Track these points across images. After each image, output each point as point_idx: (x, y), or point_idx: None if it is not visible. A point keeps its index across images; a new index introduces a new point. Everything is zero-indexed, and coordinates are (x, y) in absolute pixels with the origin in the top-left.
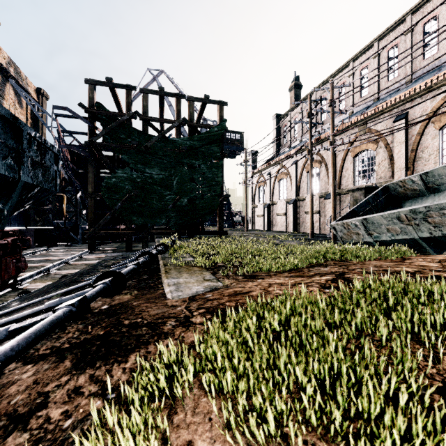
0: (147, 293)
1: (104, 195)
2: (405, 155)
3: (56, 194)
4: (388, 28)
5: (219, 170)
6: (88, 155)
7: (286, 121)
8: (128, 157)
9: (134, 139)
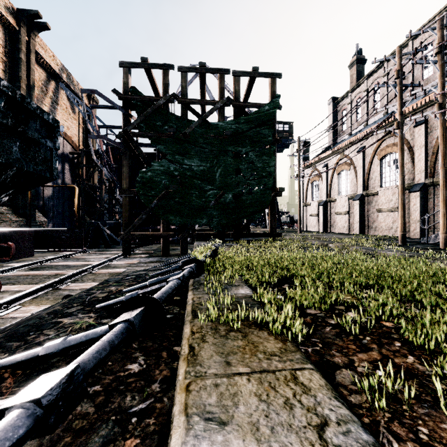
0: None
1: (139, 191)
2: None
3: (65, 185)
4: None
5: (270, 158)
6: (122, 147)
7: (345, 104)
8: (165, 147)
9: (171, 125)
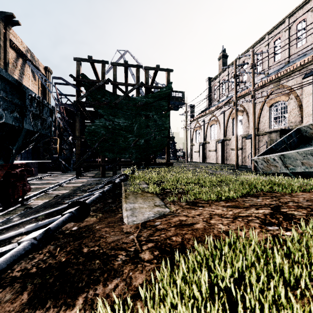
0: (109, 216)
1: (86, 138)
2: None
3: (52, 138)
4: (297, 7)
5: (166, 119)
6: (76, 110)
7: (216, 82)
8: (103, 111)
9: (107, 98)
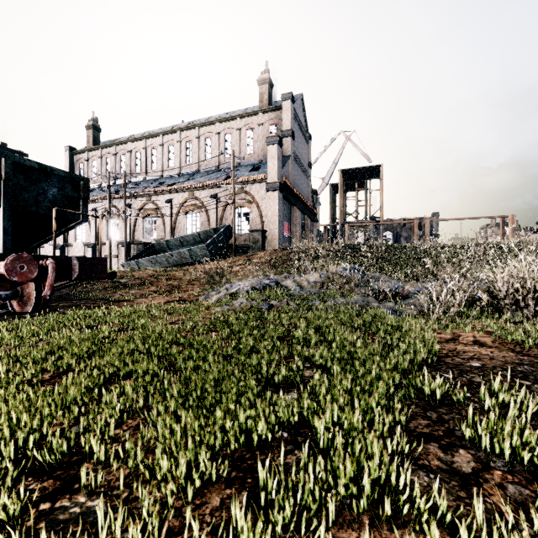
0: None
1: None
2: (171, 224)
3: None
4: (168, 130)
5: None
6: None
7: (83, 159)
8: None
9: None
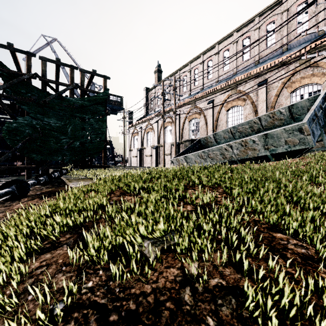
0: (61, 187)
1: (5, 136)
2: (213, 123)
3: None
4: (207, 49)
5: (103, 123)
6: None
7: (152, 93)
8: (28, 108)
9: (33, 94)
